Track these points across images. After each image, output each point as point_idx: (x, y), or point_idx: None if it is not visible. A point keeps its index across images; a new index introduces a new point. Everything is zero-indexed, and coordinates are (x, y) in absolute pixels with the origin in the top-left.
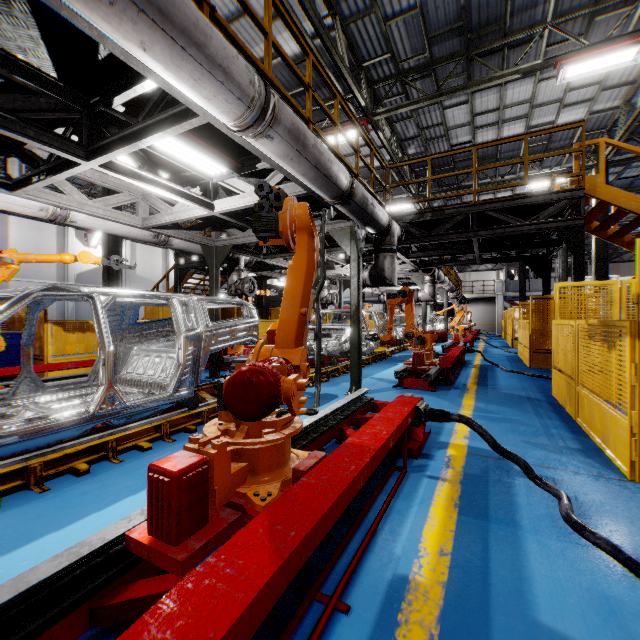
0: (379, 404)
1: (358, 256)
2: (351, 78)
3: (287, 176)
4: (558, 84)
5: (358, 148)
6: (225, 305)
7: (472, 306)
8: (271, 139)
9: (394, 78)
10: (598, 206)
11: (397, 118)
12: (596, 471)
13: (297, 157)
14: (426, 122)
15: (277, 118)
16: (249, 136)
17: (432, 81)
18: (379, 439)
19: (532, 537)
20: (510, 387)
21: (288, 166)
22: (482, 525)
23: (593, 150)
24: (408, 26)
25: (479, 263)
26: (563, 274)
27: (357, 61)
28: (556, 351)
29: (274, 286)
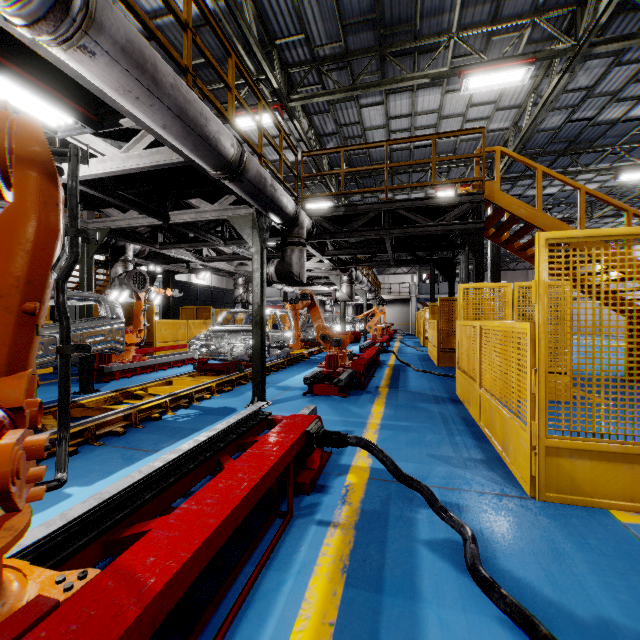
0: (278, 420)
1: (261, 248)
2: (261, 53)
3: (149, 131)
4: (462, 98)
5: (261, 124)
6: (79, 302)
7: (390, 307)
8: (91, 55)
9: (309, 64)
10: (495, 212)
11: (315, 110)
12: (500, 488)
13: (146, 96)
14: (344, 119)
15: (95, 21)
16: (50, 42)
17: (348, 75)
18: (230, 501)
19: (433, 613)
20: (419, 388)
21: (136, 109)
22: (373, 602)
23: (489, 167)
24: (322, 7)
25: (393, 264)
26: (465, 279)
27: (269, 37)
28: (460, 352)
29: (189, 283)
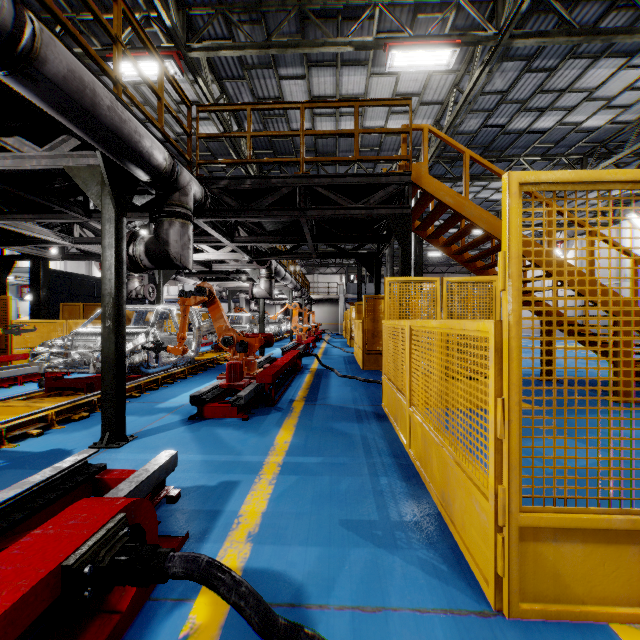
0: (110, 480)
1: (115, 214)
2: None
3: None
4: (387, 85)
5: (118, 36)
6: None
7: (319, 307)
8: None
9: (215, 9)
10: (422, 199)
11: (227, 74)
12: (447, 593)
13: None
14: (262, 91)
15: None
16: None
17: (264, 34)
18: None
19: None
20: (341, 400)
21: None
22: None
23: None
24: None
25: (316, 257)
26: None
27: None
28: (386, 357)
29: (82, 276)
